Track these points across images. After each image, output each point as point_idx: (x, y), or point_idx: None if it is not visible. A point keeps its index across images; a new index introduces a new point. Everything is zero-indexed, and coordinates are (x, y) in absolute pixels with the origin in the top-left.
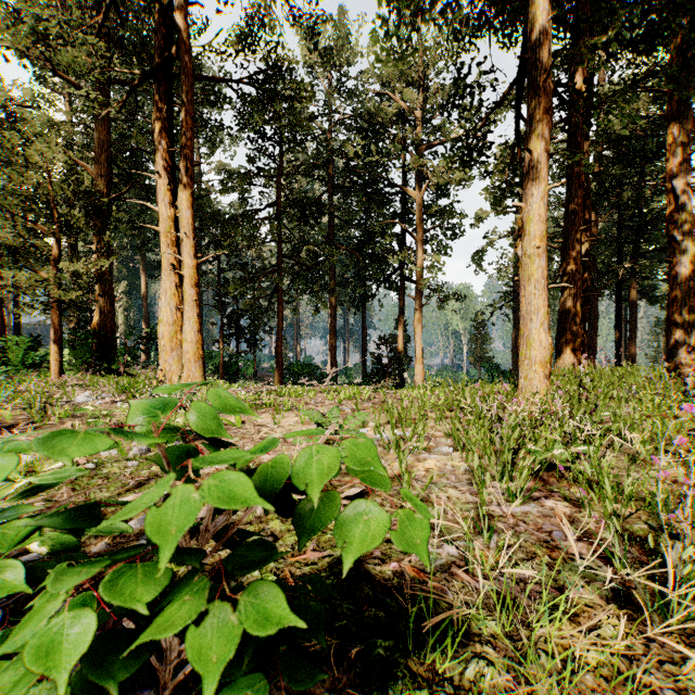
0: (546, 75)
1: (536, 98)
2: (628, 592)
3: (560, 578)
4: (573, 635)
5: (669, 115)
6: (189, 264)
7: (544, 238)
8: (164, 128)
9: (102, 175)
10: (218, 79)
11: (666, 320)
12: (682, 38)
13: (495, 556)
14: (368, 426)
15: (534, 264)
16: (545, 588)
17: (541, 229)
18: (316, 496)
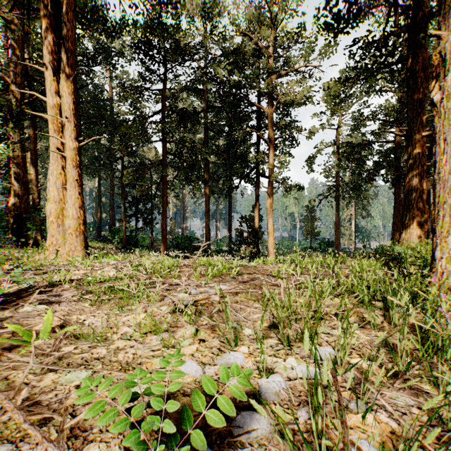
0: None
1: None
2: None
3: None
4: None
5: None
6: (70, 146)
7: None
8: (50, 24)
9: (17, 83)
10: None
11: None
12: None
13: None
14: (243, 338)
15: None
16: None
17: None
18: None
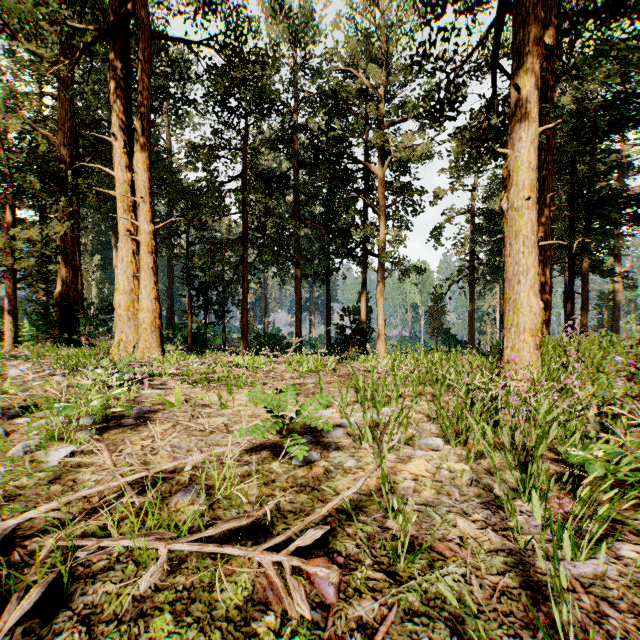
0: None
1: (526, 27)
2: None
3: None
4: None
5: None
6: (145, 229)
7: (534, 188)
8: (120, 88)
9: (64, 144)
10: (177, 39)
11: None
12: None
13: None
14: (333, 405)
15: (523, 218)
16: None
17: (531, 178)
18: None
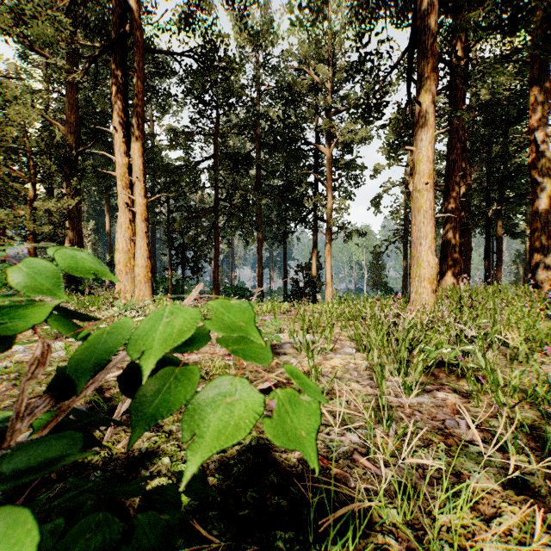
0: (433, 39)
1: (425, 59)
2: (522, 477)
3: (457, 464)
4: (475, 524)
5: (531, 80)
6: (140, 202)
7: (431, 175)
8: (120, 91)
9: (71, 132)
10: (164, 52)
11: (529, 248)
12: (545, 11)
13: (395, 443)
14: (284, 332)
15: (423, 197)
16: (443, 473)
17: (429, 168)
18: (149, 368)
